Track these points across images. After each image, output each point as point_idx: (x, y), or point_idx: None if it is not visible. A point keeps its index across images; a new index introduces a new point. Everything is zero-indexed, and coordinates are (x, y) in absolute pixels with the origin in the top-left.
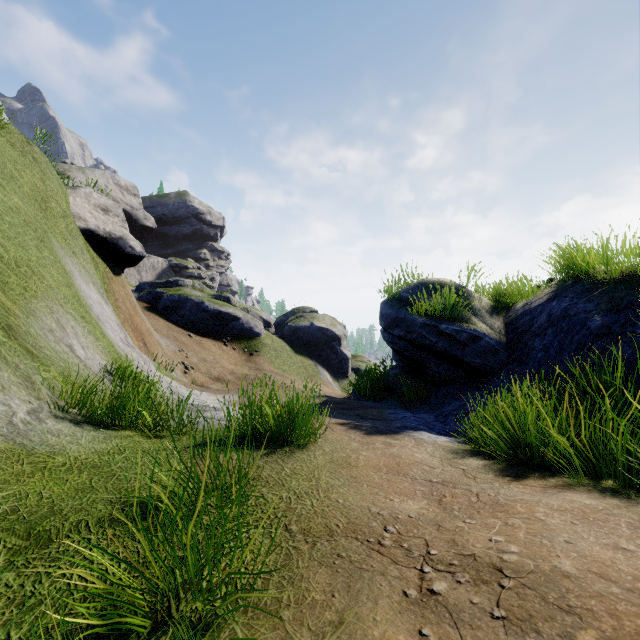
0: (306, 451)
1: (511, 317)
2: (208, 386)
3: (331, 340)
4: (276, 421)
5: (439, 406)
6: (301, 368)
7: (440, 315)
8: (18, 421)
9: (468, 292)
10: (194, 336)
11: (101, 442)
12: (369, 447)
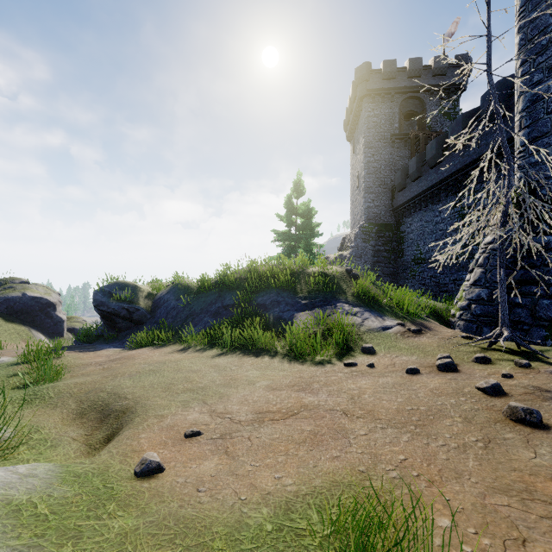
0: (63, 358)
1: (155, 299)
2: None
3: (46, 307)
4: (46, 352)
5: (122, 339)
6: (14, 334)
7: (124, 300)
8: None
9: (138, 288)
10: None
11: None
12: (88, 354)
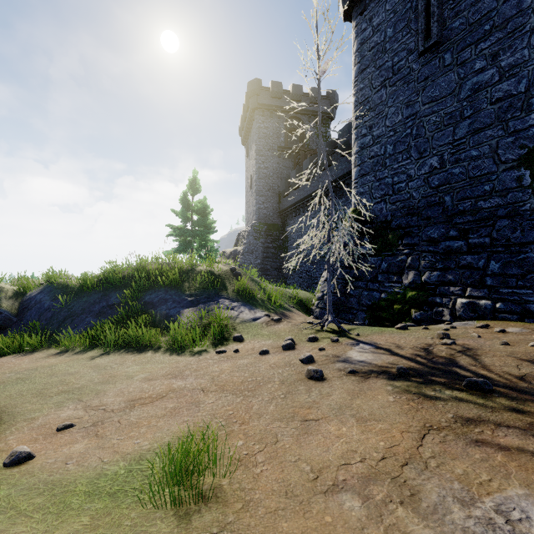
0: None
1: (24, 300)
2: None
3: None
4: None
5: None
6: None
7: None
8: None
9: None
10: None
11: None
12: None
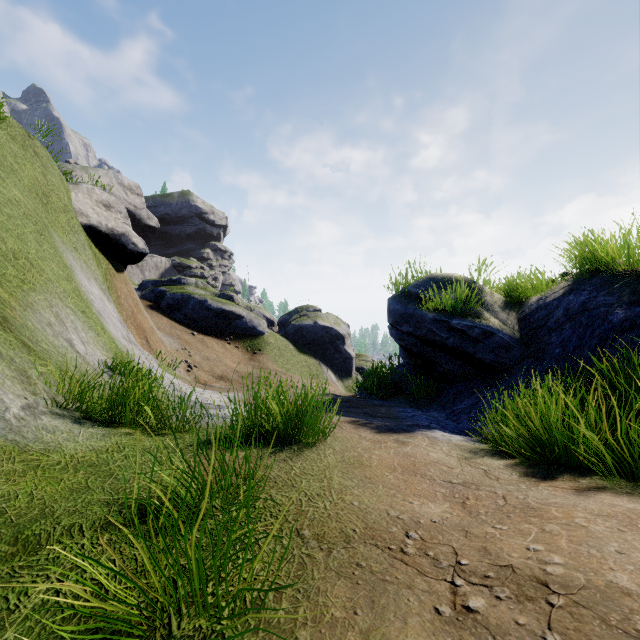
0: (315, 450)
1: (524, 312)
2: (211, 385)
3: (335, 339)
4: (283, 418)
5: (450, 404)
6: (305, 367)
7: (450, 310)
8: (11, 417)
9: (479, 287)
10: (197, 334)
11: (99, 439)
12: (381, 446)
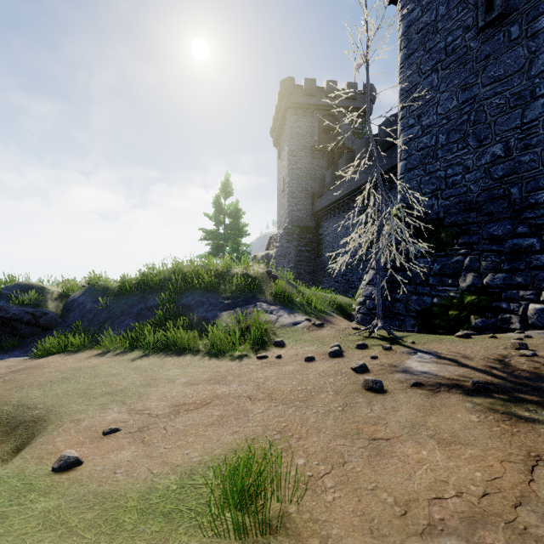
0: None
1: (67, 301)
2: None
3: None
4: None
5: (26, 347)
6: None
7: (28, 303)
8: None
9: (46, 290)
10: None
11: None
12: None
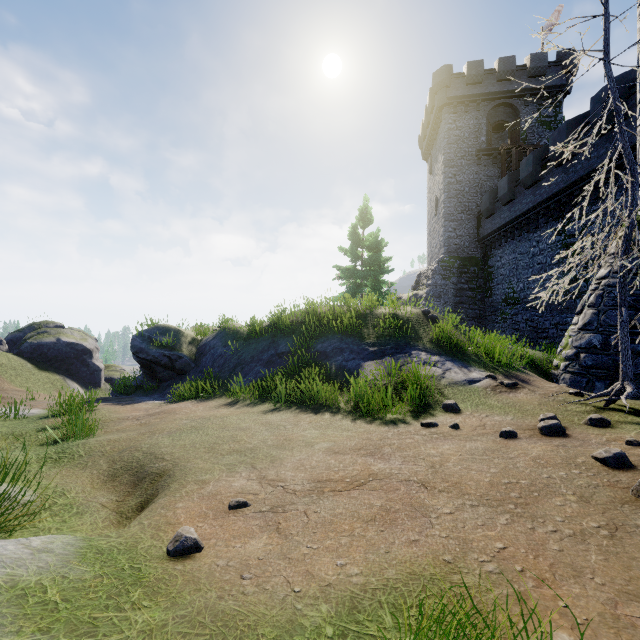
0: (97, 411)
1: (200, 346)
2: None
3: (82, 354)
4: (79, 404)
5: (163, 391)
6: (48, 384)
7: (165, 346)
8: None
9: (181, 333)
10: None
11: None
12: (124, 407)
